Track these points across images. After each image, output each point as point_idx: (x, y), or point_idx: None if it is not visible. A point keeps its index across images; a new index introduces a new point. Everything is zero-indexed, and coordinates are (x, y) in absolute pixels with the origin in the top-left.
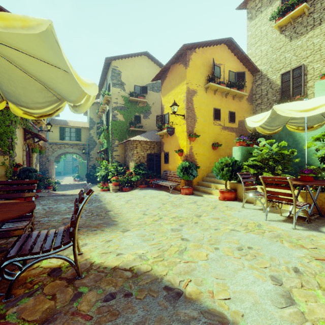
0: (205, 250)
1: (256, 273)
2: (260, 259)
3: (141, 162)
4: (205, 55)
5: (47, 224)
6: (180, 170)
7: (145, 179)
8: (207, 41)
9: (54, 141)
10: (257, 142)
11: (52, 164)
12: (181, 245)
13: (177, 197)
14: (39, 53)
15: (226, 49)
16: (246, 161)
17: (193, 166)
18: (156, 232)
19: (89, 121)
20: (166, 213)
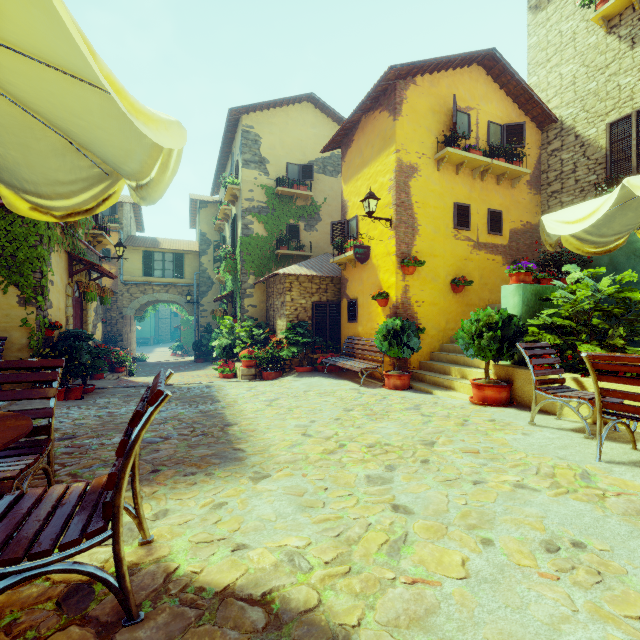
0: (457, 544)
1: (618, 637)
2: (616, 585)
3: (300, 319)
4: (436, 89)
5: (94, 455)
6: (382, 336)
7: (309, 353)
8: (441, 58)
9: (133, 280)
10: (558, 274)
11: (130, 324)
12: (393, 526)
13: (377, 394)
14: (20, 27)
15: (483, 74)
16: (532, 318)
17: (411, 328)
18: (331, 484)
19: (199, 238)
20: (354, 433)
